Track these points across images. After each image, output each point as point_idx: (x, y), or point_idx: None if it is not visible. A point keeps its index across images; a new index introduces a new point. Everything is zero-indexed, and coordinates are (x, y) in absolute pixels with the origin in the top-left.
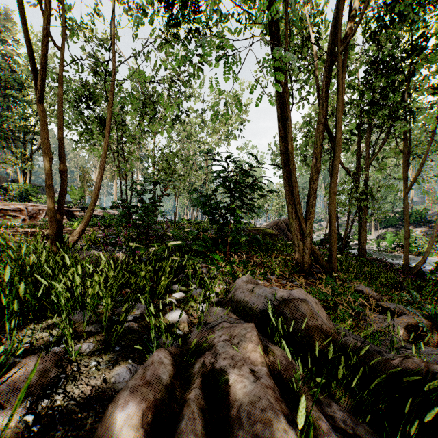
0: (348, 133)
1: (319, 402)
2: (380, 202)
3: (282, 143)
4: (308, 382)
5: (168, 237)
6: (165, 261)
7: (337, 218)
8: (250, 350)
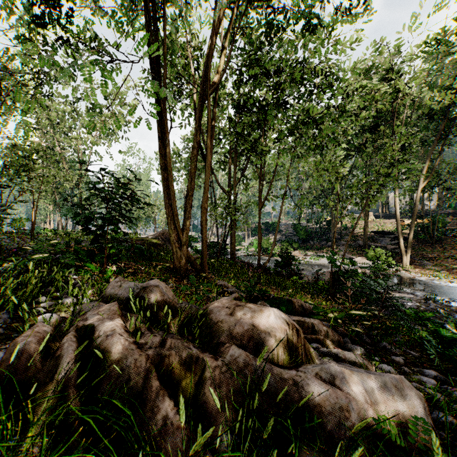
0: (223, 156)
1: (152, 331)
2: (251, 215)
3: (163, 160)
4: (148, 325)
5: (24, 251)
6: (30, 273)
7: (217, 228)
8: (112, 314)
